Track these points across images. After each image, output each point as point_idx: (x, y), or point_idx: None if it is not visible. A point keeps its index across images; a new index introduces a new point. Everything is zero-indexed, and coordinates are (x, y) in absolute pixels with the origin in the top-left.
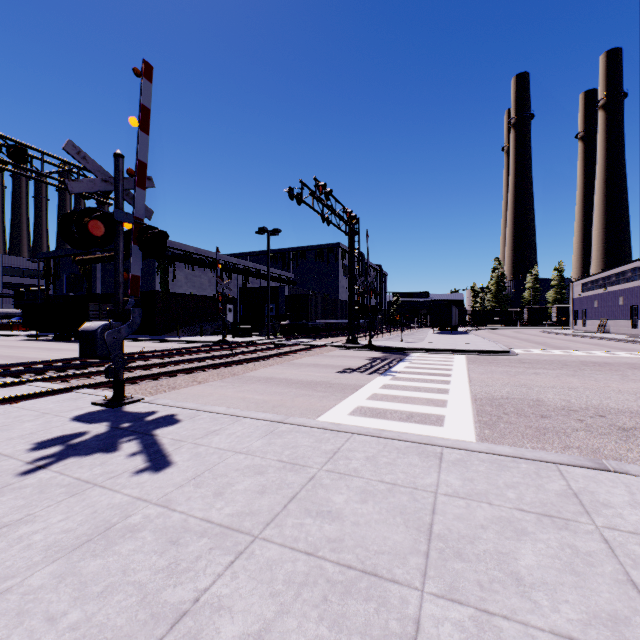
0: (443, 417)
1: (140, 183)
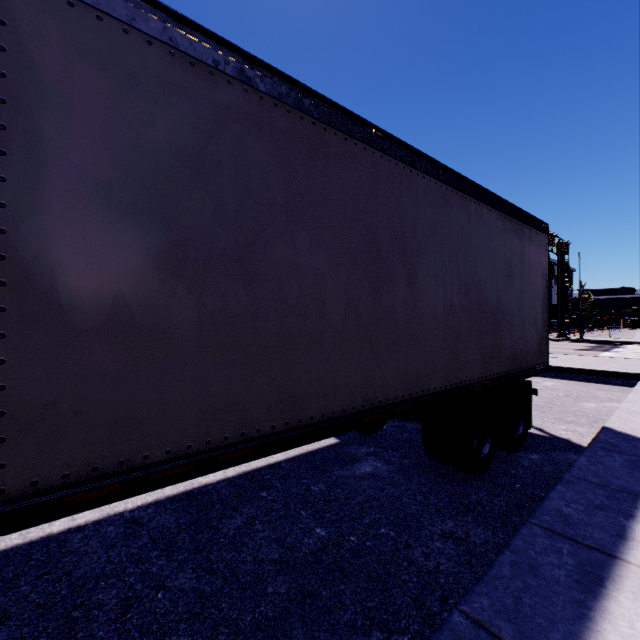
0: None
1: None
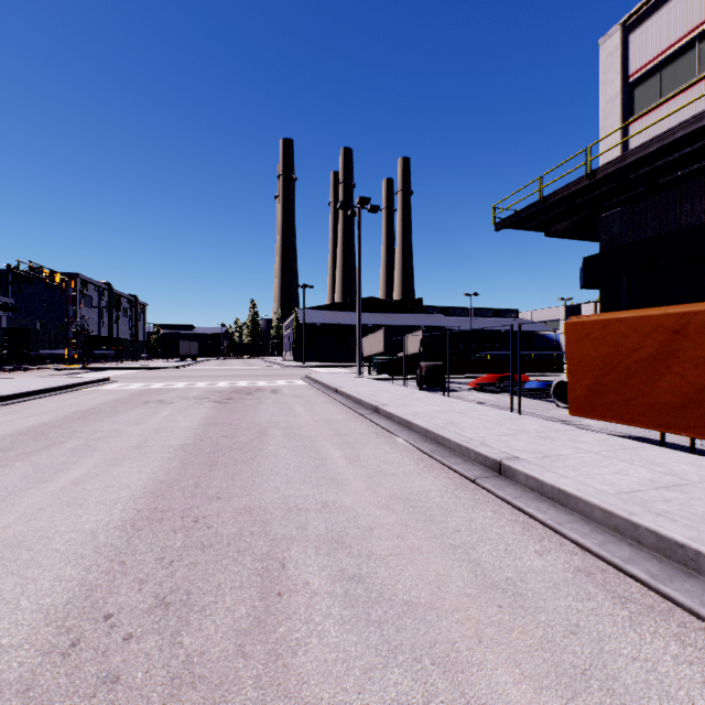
0: None
1: None
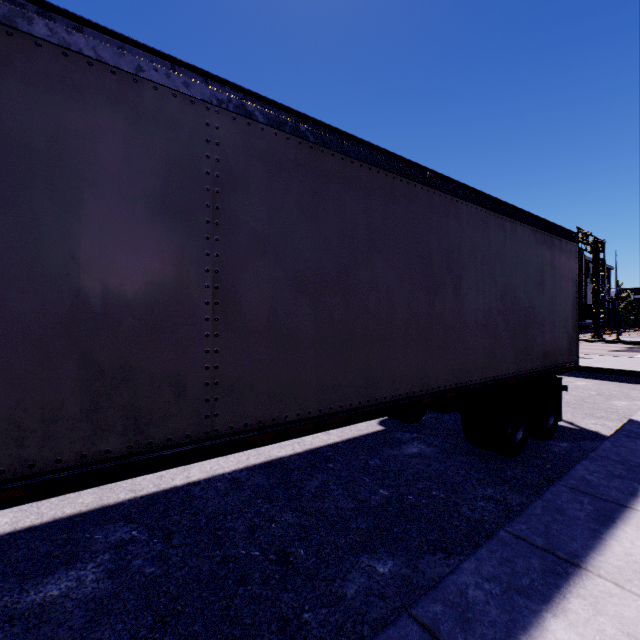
0: None
1: None
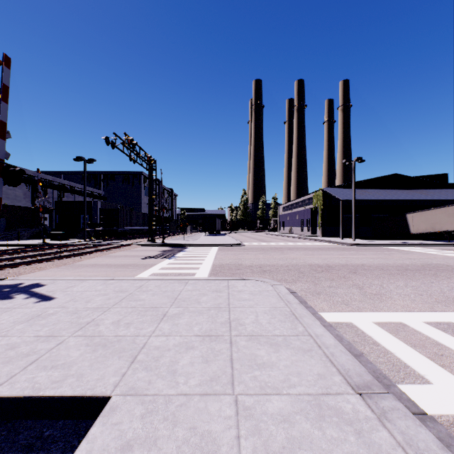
0: (196, 273)
1: (2, 136)
